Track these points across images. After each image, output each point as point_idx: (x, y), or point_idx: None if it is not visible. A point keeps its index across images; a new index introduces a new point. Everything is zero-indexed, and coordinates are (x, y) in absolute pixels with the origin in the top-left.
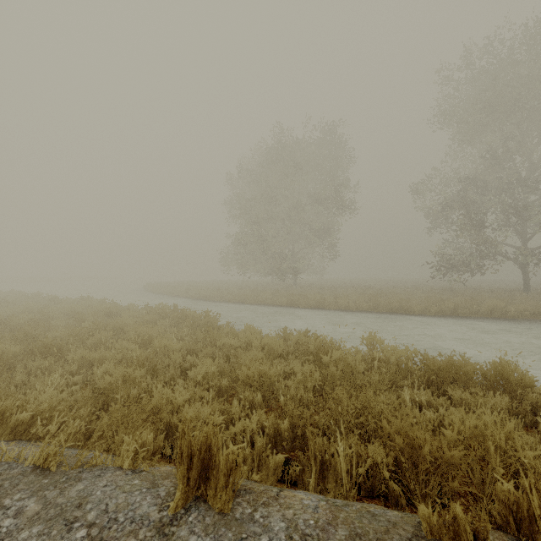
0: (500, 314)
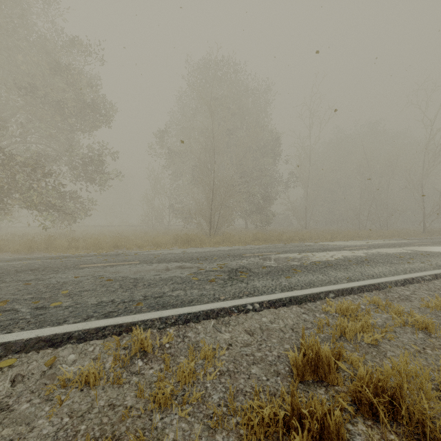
0: None
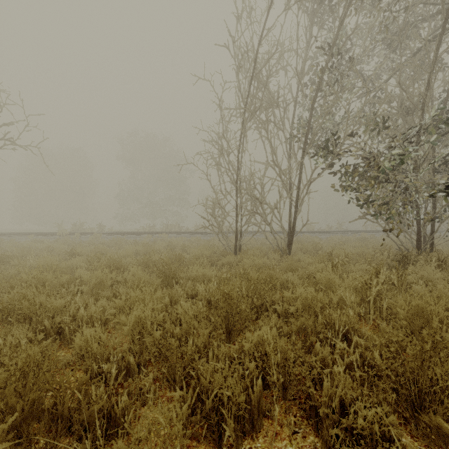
0: None
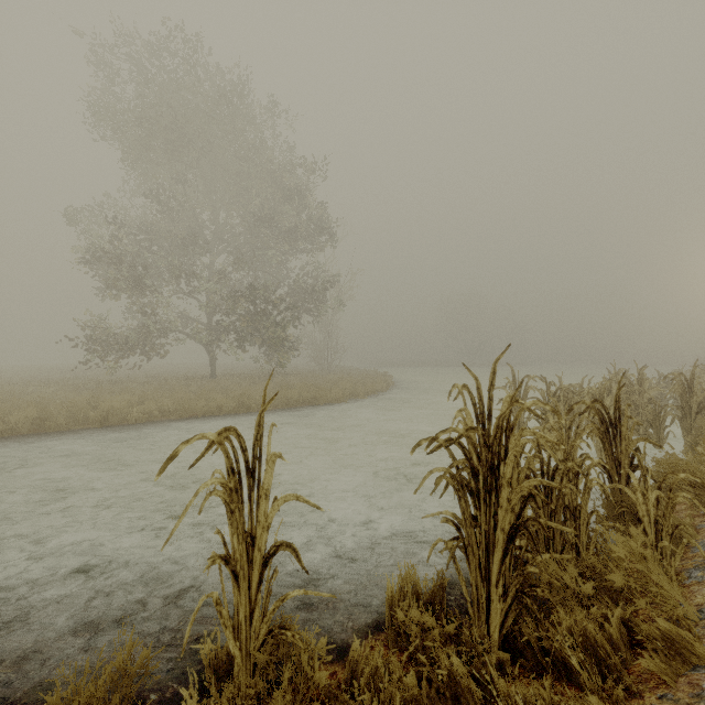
0: (120, 419)
